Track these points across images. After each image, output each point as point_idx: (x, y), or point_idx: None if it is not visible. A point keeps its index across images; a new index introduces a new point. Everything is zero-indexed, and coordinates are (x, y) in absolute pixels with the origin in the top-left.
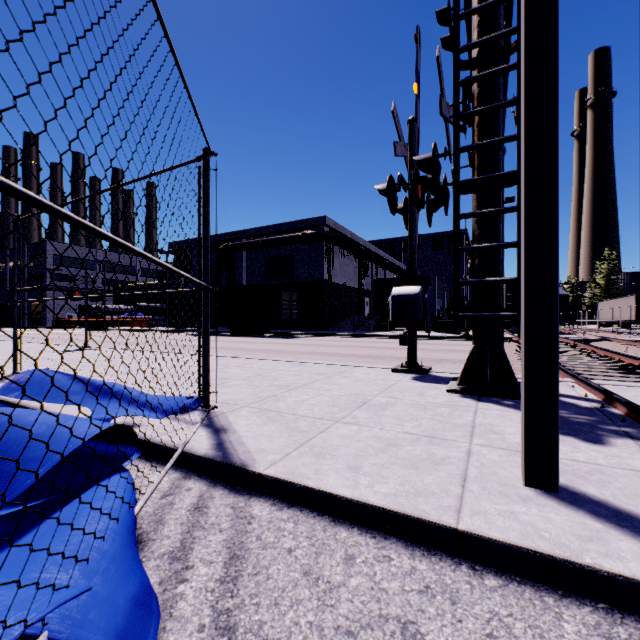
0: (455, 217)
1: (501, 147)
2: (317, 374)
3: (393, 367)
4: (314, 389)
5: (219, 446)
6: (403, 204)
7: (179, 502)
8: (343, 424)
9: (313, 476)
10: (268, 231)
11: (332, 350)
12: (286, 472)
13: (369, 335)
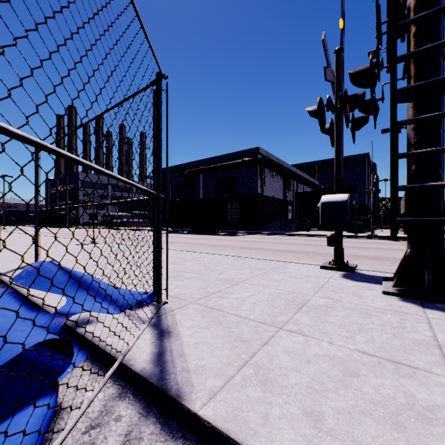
0: (392, 124)
1: (442, 52)
2: (255, 269)
3: (321, 264)
4: (254, 285)
5: (159, 357)
6: (329, 124)
7: (101, 443)
8: (287, 332)
9: (261, 429)
10: (218, 160)
11: (265, 246)
12: (227, 416)
13: (292, 234)
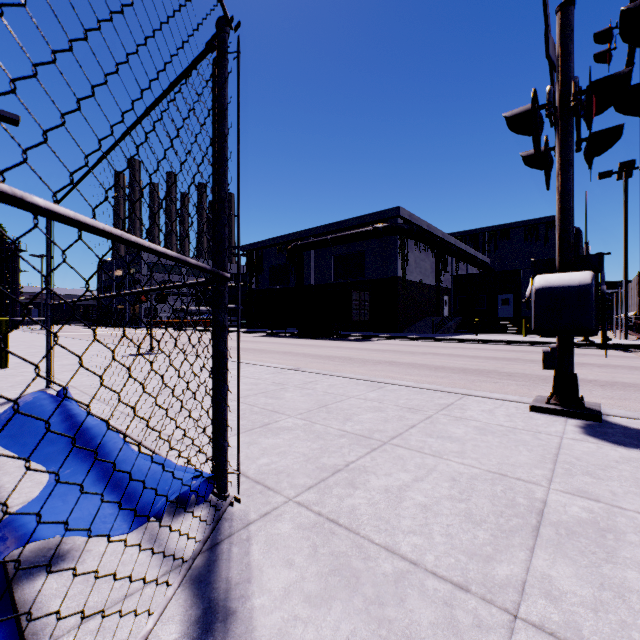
0: None
1: None
2: (409, 409)
3: (532, 403)
4: (413, 451)
5: None
6: (544, 146)
7: None
8: (539, 639)
9: None
10: (337, 228)
11: (413, 359)
12: None
13: (453, 339)
